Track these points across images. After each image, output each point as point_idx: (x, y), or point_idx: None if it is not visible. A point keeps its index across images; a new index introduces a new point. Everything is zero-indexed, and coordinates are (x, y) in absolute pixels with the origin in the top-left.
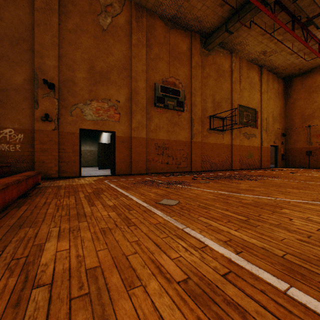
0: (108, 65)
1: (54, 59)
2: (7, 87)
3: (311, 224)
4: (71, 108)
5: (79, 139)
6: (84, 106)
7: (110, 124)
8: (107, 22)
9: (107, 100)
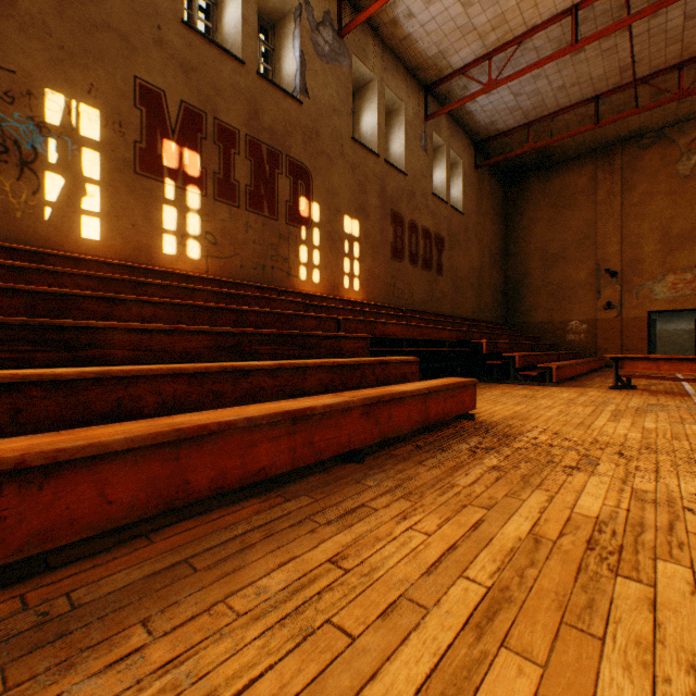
0: (692, 220)
1: (615, 244)
2: (572, 285)
3: None
4: (635, 290)
5: (645, 324)
6: (652, 284)
7: (695, 300)
8: (689, 165)
9: (690, 268)
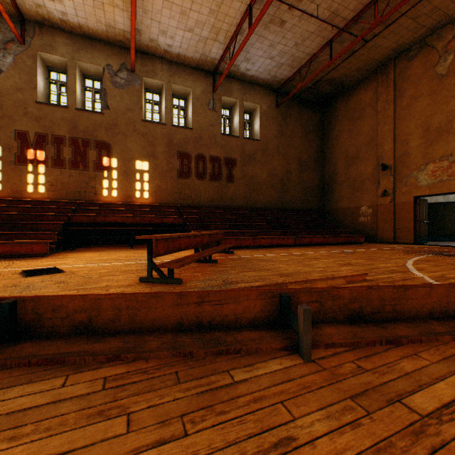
0: (448, 113)
1: (390, 143)
2: (363, 178)
3: (337, 260)
4: (404, 179)
5: (412, 207)
6: (417, 173)
7: (450, 184)
8: (445, 65)
9: (446, 156)
